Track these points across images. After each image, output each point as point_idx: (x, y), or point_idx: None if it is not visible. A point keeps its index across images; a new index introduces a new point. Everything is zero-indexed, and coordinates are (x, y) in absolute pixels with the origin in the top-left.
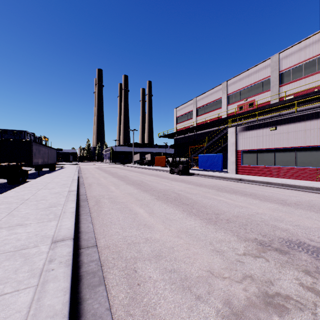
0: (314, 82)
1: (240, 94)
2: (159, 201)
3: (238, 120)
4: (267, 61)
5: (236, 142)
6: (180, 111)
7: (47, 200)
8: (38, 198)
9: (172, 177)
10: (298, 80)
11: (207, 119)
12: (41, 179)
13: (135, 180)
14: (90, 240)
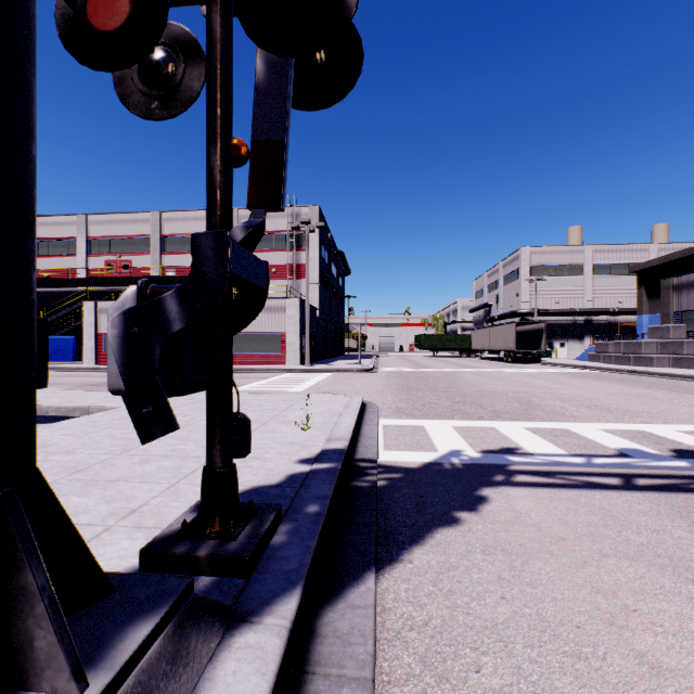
0: None
1: (111, 244)
2: None
3: (107, 285)
4: (148, 214)
5: (97, 322)
6: None
7: None
8: None
9: None
10: (181, 254)
11: (45, 269)
12: None
13: None
14: None
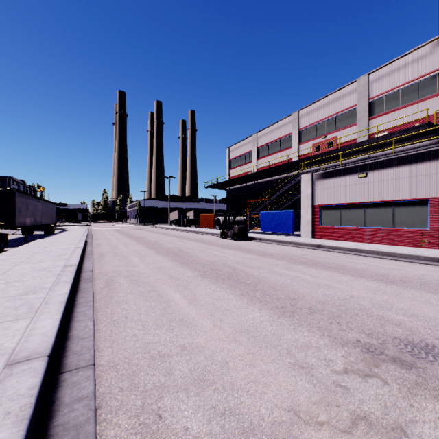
0: (414, 114)
1: (317, 129)
2: (205, 280)
3: (313, 165)
4: (352, 84)
5: (313, 194)
6: (234, 151)
7: (25, 281)
8: (10, 278)
9: (223, 243)
10: (394, 111)
11: (271, 163)
12: (26, 248)
13: (171, 247)
14: (84, 353)
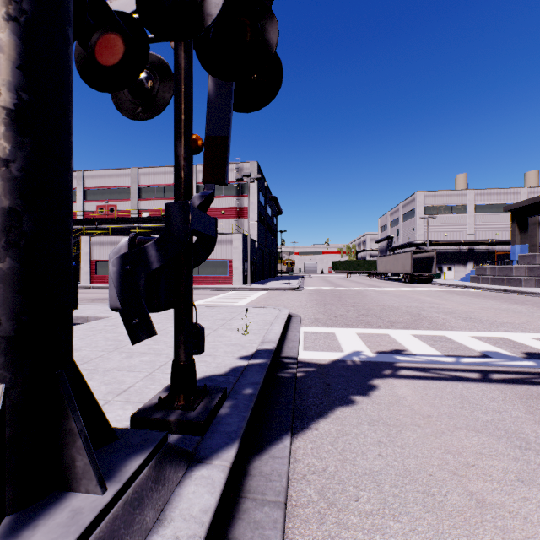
0: (162, 206)
1: (101, 193)
2: None
3: (98, 223)
4: (128, 170)
5: (91, 252)
6: None
7: None
8: None
9: None
10: (153, 200)
11: None
12: None
13: None
14: None
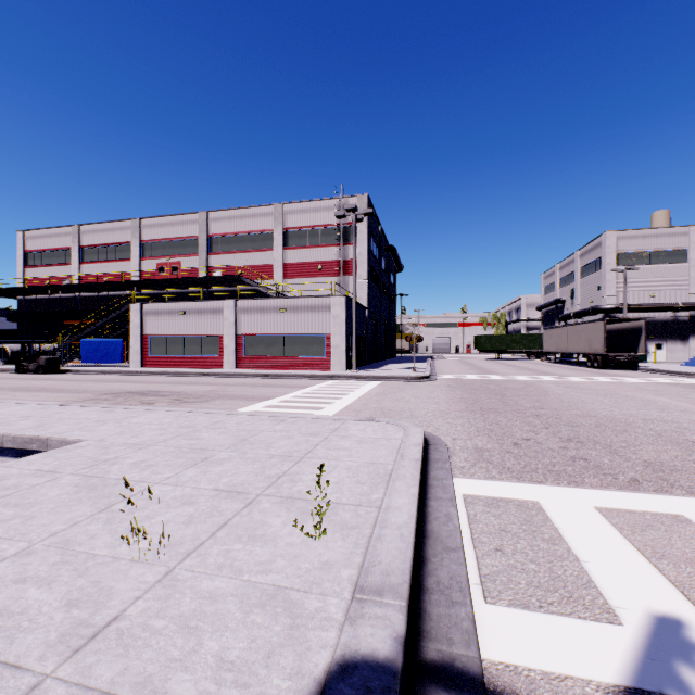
0: (239, 262)
1: (162, 247)
2: (20, 392)
3: (158, 287)
4: (195, 214)
5: (143, 325)
6: (36, 240)
7: None
8: None
9: (24, 377)
10: (226, 253)
11: (104, 274)
12: None
13: None
14: None
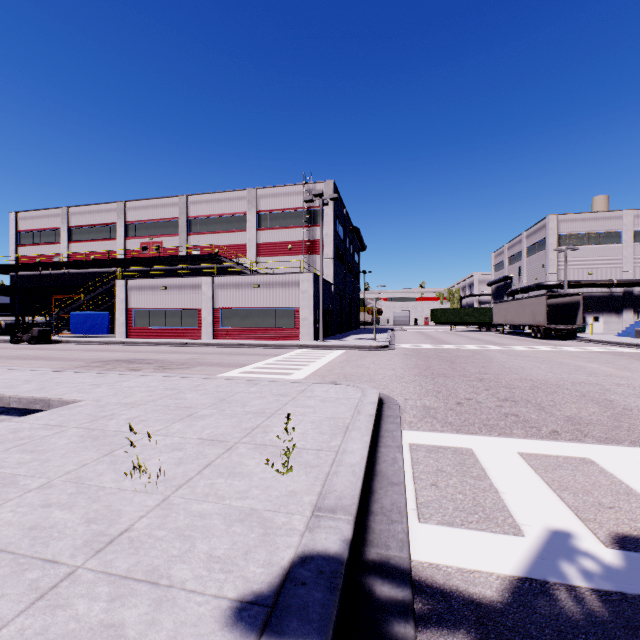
0: (216, 241)
1: (145, 228)
2: (17, 360)
3: (141, 264)
4: (176, 198)
5: (128, 299)
6: (28, 221)
7: None
8: None
9: (19, 347)
10: (204, 234)
11: (91, 252)
12: None
13: None
14: None
